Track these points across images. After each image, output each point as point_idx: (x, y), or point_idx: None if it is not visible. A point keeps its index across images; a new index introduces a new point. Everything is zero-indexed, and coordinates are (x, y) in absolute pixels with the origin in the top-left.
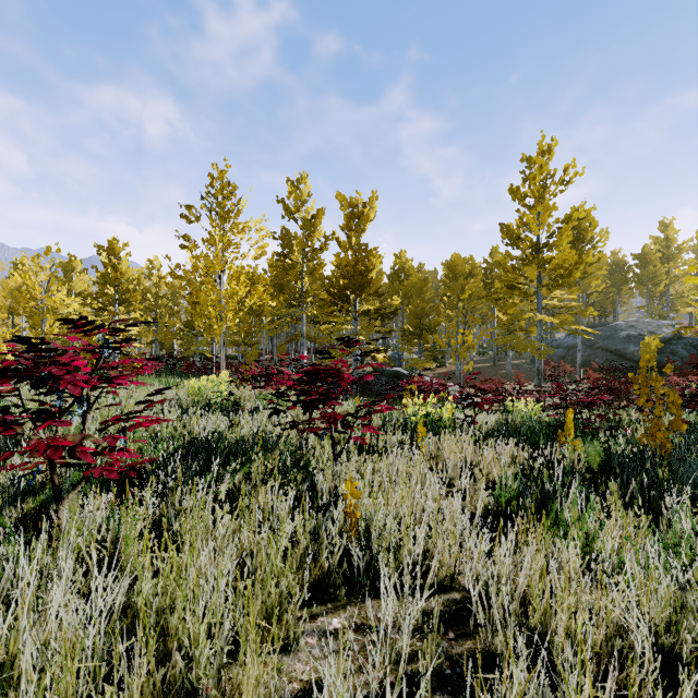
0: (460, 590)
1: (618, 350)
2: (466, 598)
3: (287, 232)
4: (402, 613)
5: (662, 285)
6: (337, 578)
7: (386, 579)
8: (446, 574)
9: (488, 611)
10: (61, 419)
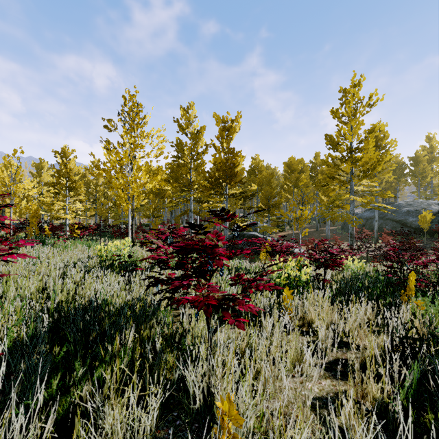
0: None
1: (402, 220)
2: None
3: (180, 142)
4: None
5: (429, 177)
6: None
7: None
8: None
9: None
10: None
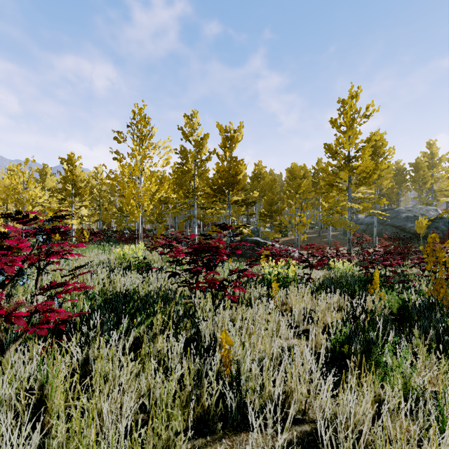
0: (310, 422)
1: (401, 226)
2: (314, 430)
3: (184, 149)
4: (266, 446)
5: (429, 183)
6: (215, 415)
7: (254, 431)
8: (298, 408)
9: (333, 444)
10: (5, 289)
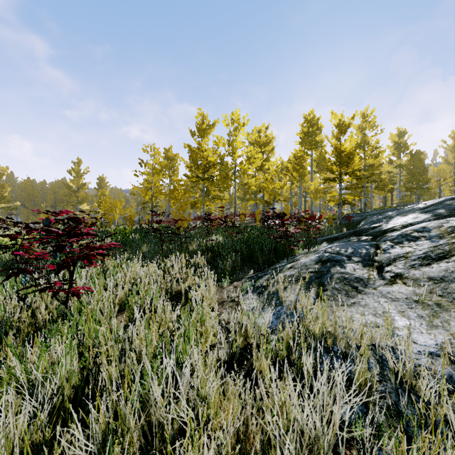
0: None
1: None
2: None
3: None
4: None
5: None
6: None
7: None
8: None
9: None
10: None
